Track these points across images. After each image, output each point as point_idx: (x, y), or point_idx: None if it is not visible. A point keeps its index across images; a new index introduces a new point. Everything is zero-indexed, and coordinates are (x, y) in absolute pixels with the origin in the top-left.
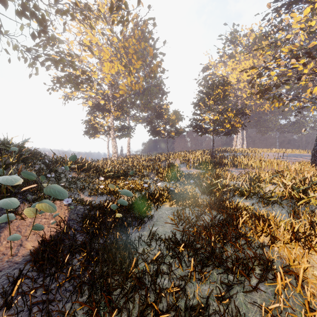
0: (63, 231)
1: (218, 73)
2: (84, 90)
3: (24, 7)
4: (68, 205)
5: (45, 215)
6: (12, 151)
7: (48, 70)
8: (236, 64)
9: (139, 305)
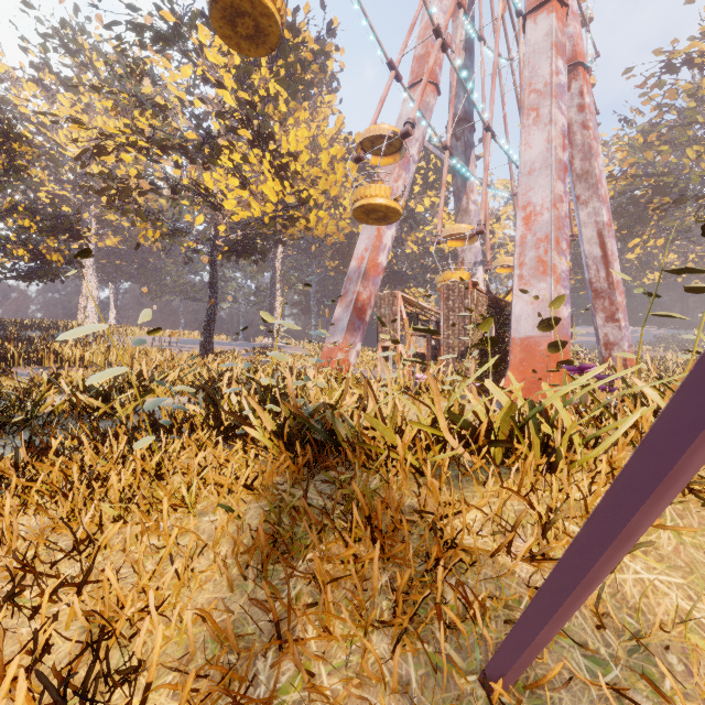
0: None
1: (23, 107)
2: None
3: None
4: None
5: None
6: None
7: None
8: (84, 112)
9: None
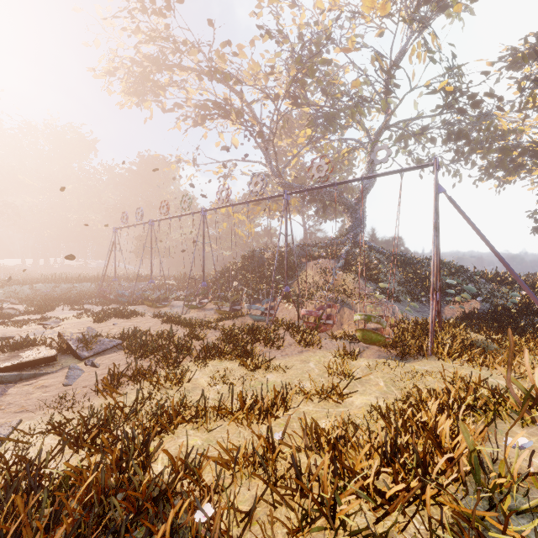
0: (474, 311)
1: None
2: (527, 172)
3: (449, 137)
4: (480, 302)
5: (466, 306)
6: (446, 268)
7: (473, 164)
8: None
9: (496, 326)
